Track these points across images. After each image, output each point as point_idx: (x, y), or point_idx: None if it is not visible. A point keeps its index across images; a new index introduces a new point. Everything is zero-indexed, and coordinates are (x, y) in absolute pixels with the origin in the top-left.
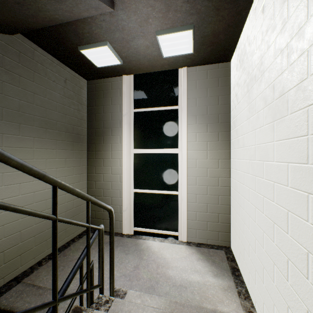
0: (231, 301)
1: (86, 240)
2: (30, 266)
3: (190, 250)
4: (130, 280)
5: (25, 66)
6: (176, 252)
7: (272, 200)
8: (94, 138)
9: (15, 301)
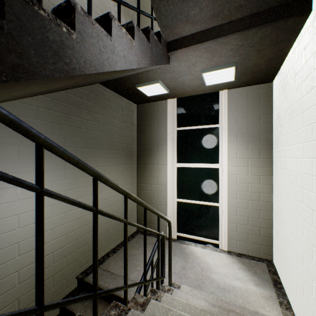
0: (272, 308)
1: (157, 243)
2: (101, 256)
3: (231, 258)
4: (179, 278)
5: (99, 105)
6: (217, 259)
7: (310, 225)
8: (142, 153)
9: (99, 280)
